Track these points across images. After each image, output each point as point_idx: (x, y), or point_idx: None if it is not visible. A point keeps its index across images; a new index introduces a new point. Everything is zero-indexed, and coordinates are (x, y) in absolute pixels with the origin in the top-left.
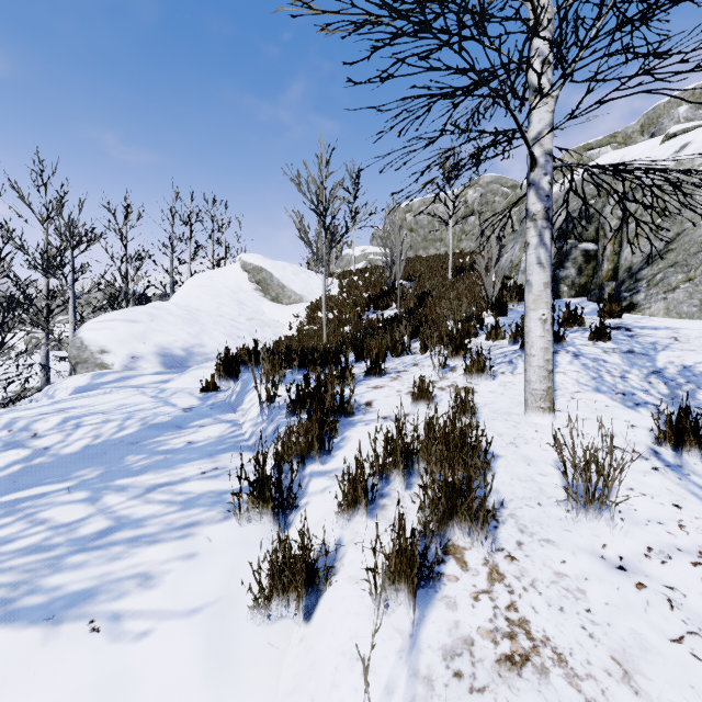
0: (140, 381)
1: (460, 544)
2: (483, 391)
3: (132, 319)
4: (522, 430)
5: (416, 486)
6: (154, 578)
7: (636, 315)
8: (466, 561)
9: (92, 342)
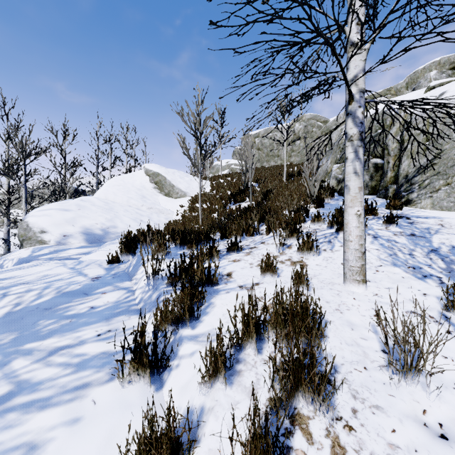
0: (68, 253)
1: (304, 413)
2: (311, 264)
3: (65, 209)
4: (344, 298)
5: (265, 351)
6: (37, 448)
7: (411, 208)
8: (311, 432)
9: (35, 225)
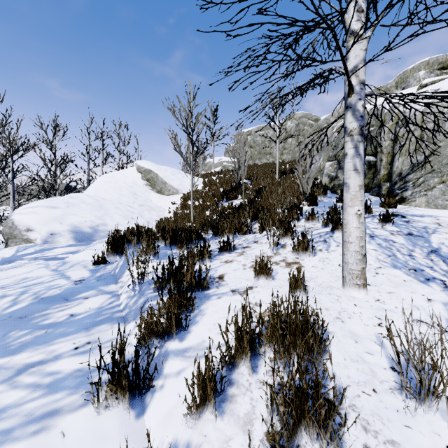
0: (55, 252)
1: None
2: (307, 265)
3: (52, 206)
4: (344, 304)
5: (261, 369)
6: None
7: (406, 206)
8: None
9: (21, 223)
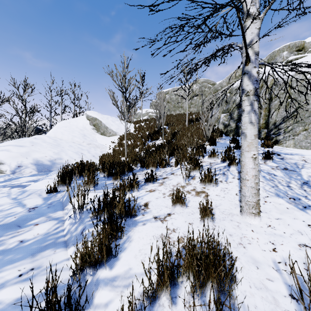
0: (20, 181)
1: None
2: (212, 194)
3: (20, 145)
4: (243, 230)
5: (179, 300)
6: None
7: (279, 146)
8: None
9: None
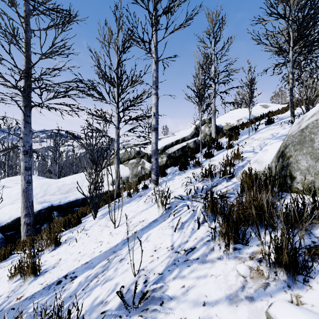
0: None
1: None
2: None
3: None
4: None
5: None
6: None
7: None
8: None
9: None
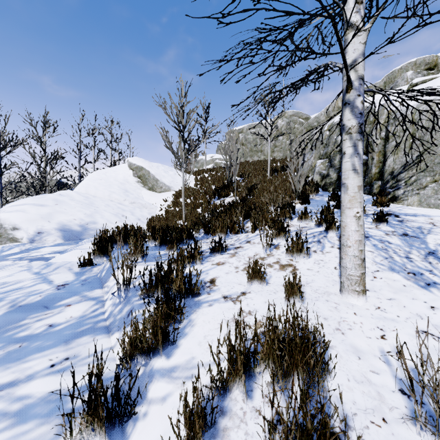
0: (41, 252)
1: None
2: (302, 268)
3: (40, 204)
4: (343, 313)
5: (257, 394)
6: None
7: (398, 204)
8: None
9: (6, 221)
